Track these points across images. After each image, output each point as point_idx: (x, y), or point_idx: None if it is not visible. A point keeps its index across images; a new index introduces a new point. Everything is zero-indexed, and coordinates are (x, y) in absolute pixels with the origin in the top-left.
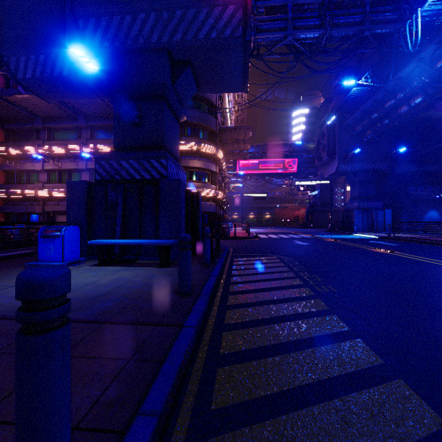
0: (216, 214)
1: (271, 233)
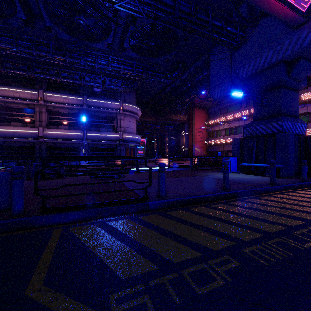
0: None
1: None
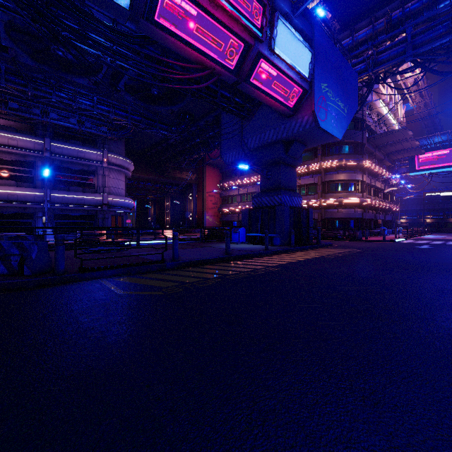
0: (363, 219)
1: (434, 240)
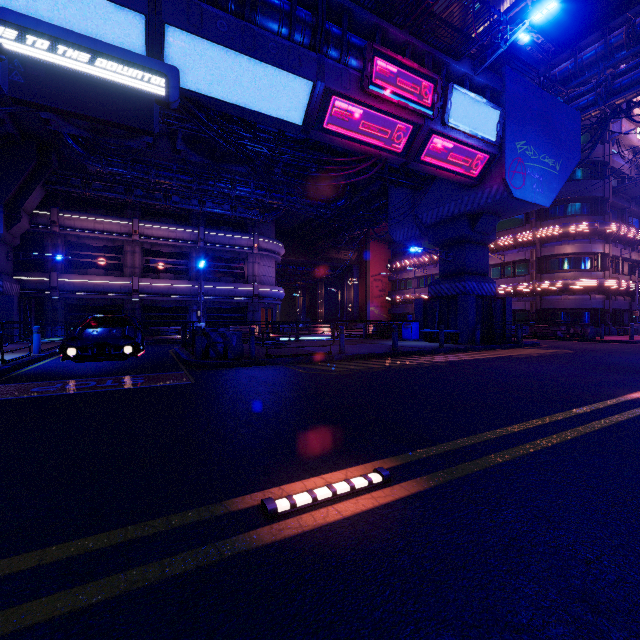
0: (605, 310)
1: None
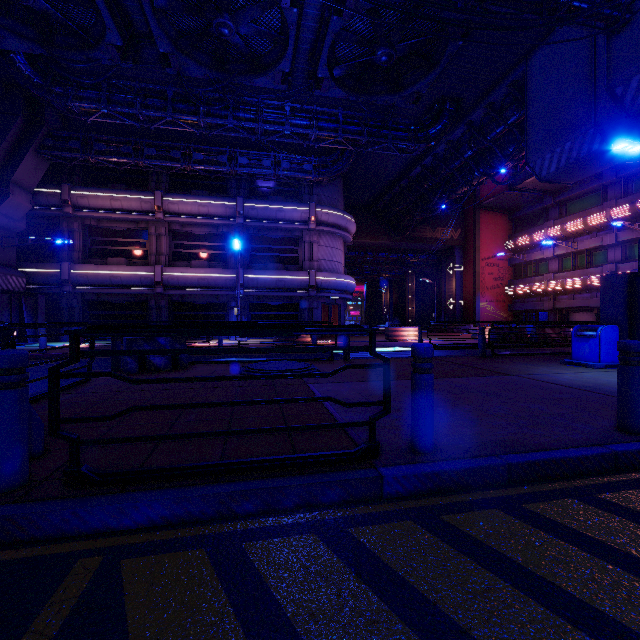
0: None
1: None
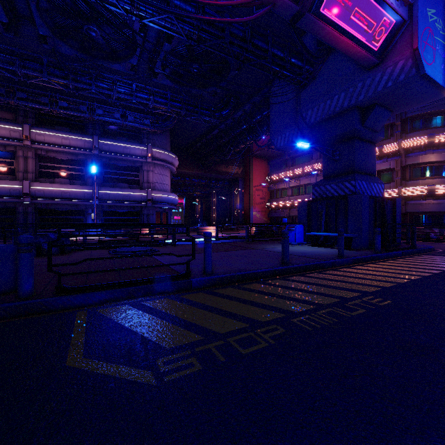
0: None
1: None
